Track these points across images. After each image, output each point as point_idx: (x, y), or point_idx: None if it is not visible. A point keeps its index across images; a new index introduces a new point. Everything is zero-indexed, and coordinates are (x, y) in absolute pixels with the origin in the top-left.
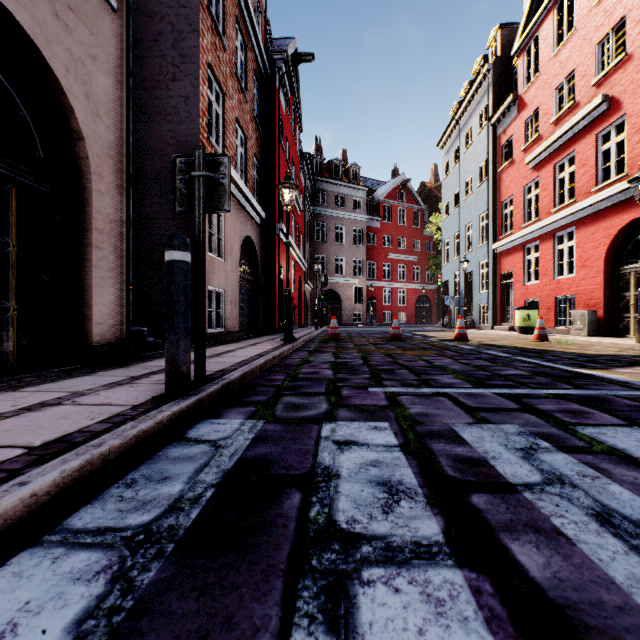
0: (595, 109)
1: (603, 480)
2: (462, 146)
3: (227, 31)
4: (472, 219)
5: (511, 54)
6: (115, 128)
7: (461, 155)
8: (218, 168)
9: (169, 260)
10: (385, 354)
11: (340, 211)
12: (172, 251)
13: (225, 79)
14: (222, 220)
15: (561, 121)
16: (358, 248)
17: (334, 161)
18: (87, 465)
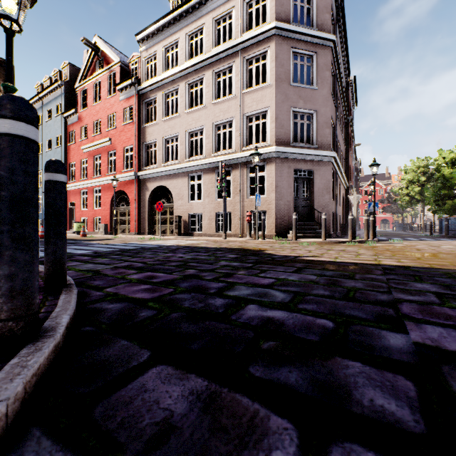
0: (108, 142)
1: None
2: (45, 116)
3: None
4: None
5: (75, 87)
6: None
7: (44, 122)
8: None
9: None
10: None
11: None
12: None
13: None
14: None
15: (97, 138)
16: None
17: None
18: None
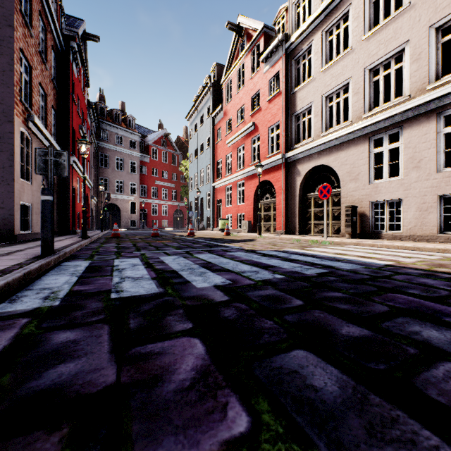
0: (250, 127)
1: (186, 260)
2: (199, 123)
3: (33, 22)
4: (203, 167)
5: (221, 83)
6: None
7: (198, 128)
8: (61, 156)
9: (43, 199)
10: (146, 242)
11: (120, 147)
12: (45, 196)
13: (32, 56)
14: (29, 155)
15: (240, 127)
16: (134, 175)
17: (115, 110)
18: (42, 266)
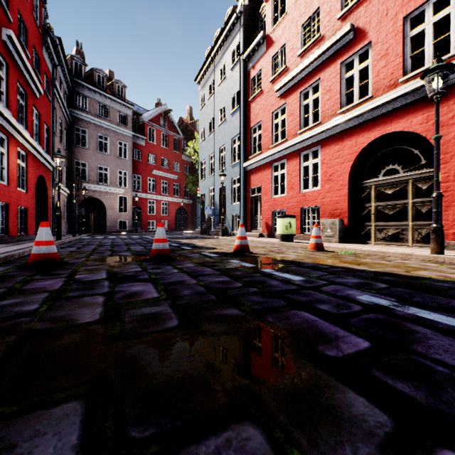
0: (342, 38)
1: None
2: (216, 80)
3: None
4: (225, 142)
5: None
6: None
7: (216, 88)
8: None
9: None
10: None
11: (104, 121)
12: None
13: None
14: None
15: (307, 53)
16: (124, 160)
17: (98, 71)
18: None
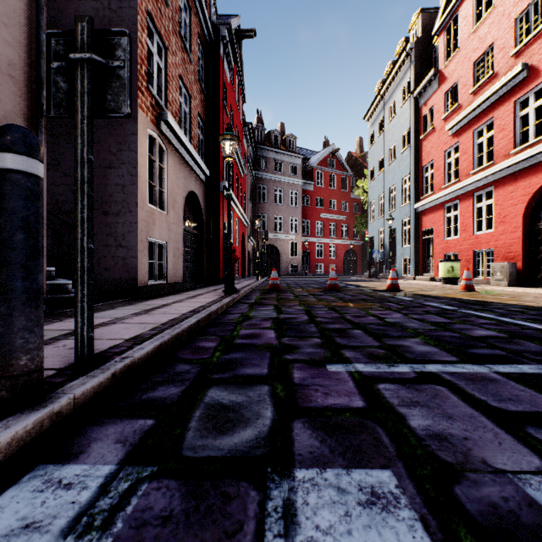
0: (514, 77)
1: None
2: (386, 118)
3: None
4: (395, 182)
5: (432, 33)
6: (19, 46)
7: (385, 126)
8: (113, 52)
9: None
10: (328, 307)
11: (279, 175)
12: None
13: (167, 34)
14: (164, 173)
15: (480, 91)
16: (294, 208)
17: (273, 131)
18: None
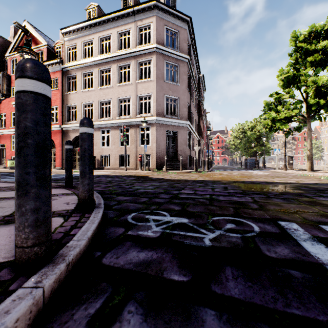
0: None
1: None
2: None
3: None
4: None
5: (5, 55)
6: None
7: None
8: None
9: None
10: None
11: None
12: None
13: None
14: None
15: None
16: None
17: None
18: None
